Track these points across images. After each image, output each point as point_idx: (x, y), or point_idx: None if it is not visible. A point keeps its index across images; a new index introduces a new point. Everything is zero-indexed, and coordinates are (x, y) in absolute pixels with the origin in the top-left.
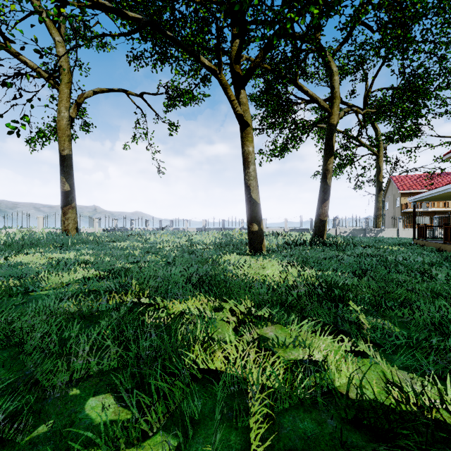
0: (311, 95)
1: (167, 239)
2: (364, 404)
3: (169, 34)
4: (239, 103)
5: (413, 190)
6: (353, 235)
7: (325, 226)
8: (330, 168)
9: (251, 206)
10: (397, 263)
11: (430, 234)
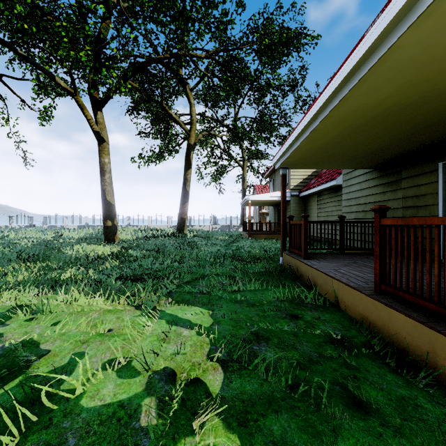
0: (174, 118)
1: (31, 236)
2: (60, 278)
3: (21, 52)
4: (97, 121)
5: None
6: (221, 230)
7: (185, 223)
8: (188, 177)
9: (106, 206)
10: (193, 244)
11: None
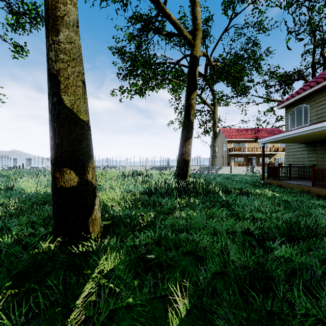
0: (174, 20)
1: None
2: None
3: None
4: None
5: (235, 139)
6: (200, 171)
7: (189, 166)
8: (193, 103)
9: (59, 125)
10: None
11: (251, 170)
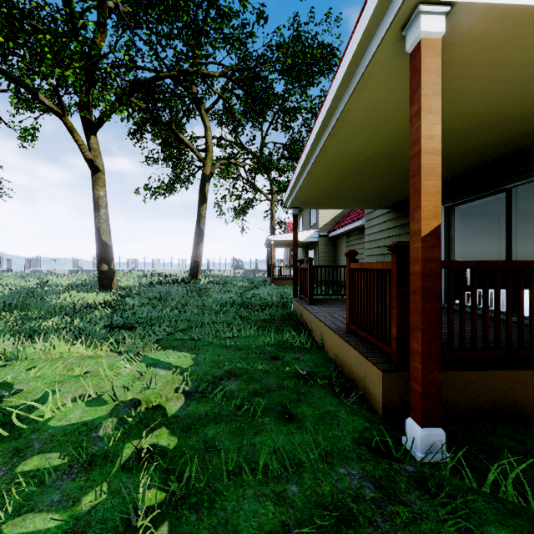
0: (187, 143)
1: (9, 282)
2: (40, 327)
3: None
4: (90, 147)
5: None
6: (245, 275)
7: (200, 267)
8: (203, 213)
9: (101, 248)
10: (204, 291)
11: None
